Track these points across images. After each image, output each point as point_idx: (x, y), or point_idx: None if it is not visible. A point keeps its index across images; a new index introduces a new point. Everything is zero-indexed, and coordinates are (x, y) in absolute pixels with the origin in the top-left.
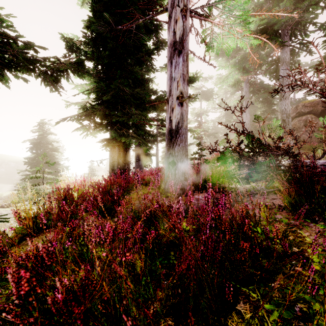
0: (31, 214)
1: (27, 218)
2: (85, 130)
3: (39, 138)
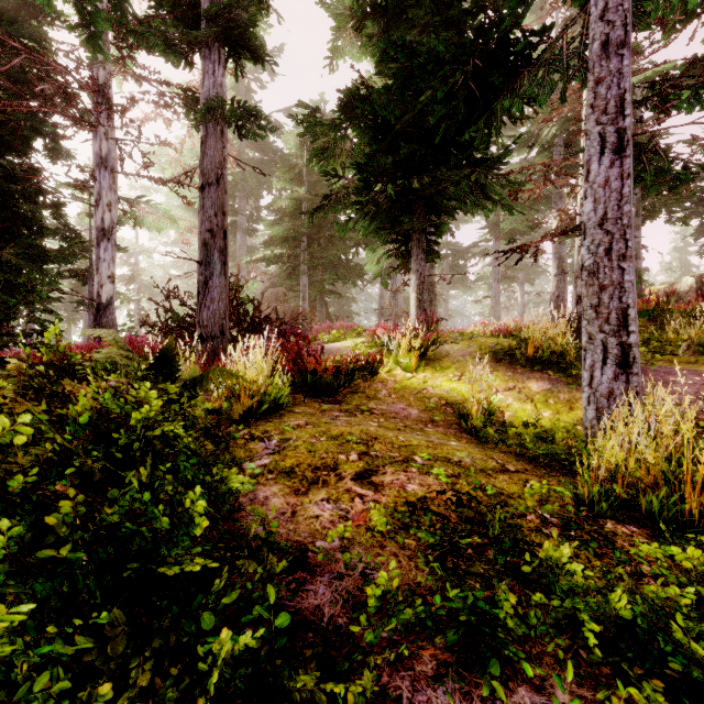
0: None
1: None
2: None
3: None
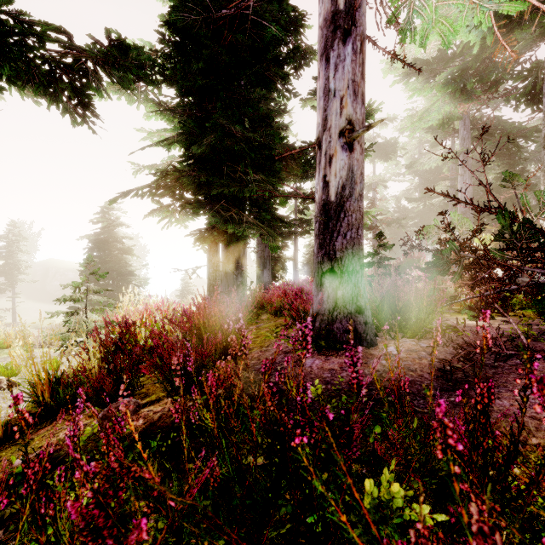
0: (46, 375)
1: (38, 384)
2: (166, 215)
3: (103, 233)
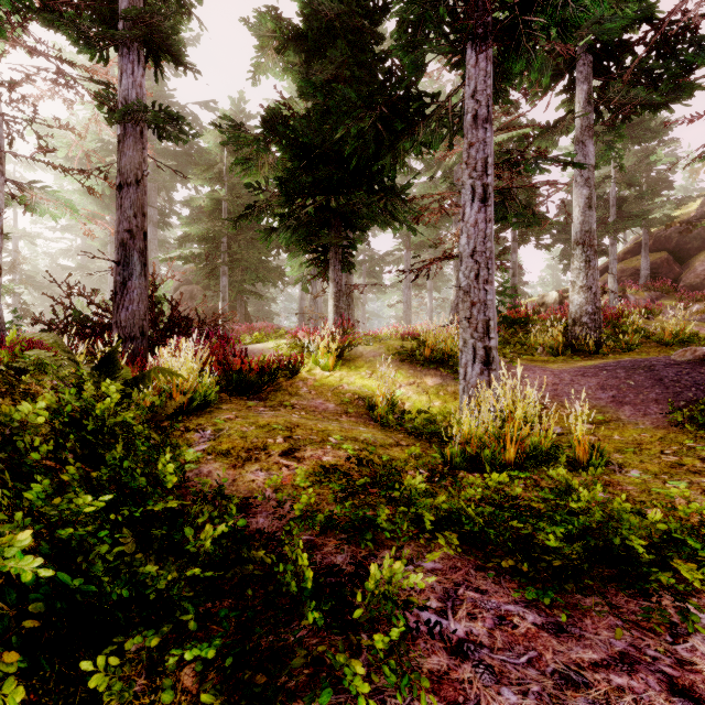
0: None
1: None
2: None
3: None
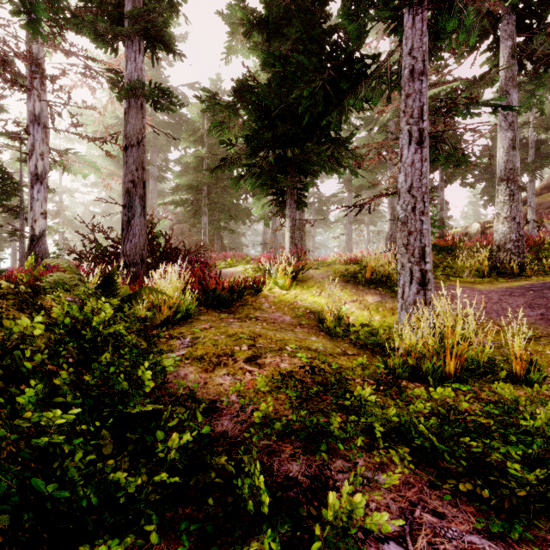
0: None
1: None
2: None
3: None
